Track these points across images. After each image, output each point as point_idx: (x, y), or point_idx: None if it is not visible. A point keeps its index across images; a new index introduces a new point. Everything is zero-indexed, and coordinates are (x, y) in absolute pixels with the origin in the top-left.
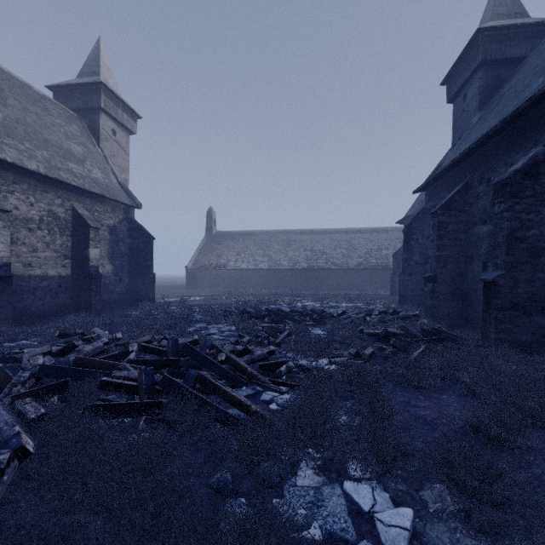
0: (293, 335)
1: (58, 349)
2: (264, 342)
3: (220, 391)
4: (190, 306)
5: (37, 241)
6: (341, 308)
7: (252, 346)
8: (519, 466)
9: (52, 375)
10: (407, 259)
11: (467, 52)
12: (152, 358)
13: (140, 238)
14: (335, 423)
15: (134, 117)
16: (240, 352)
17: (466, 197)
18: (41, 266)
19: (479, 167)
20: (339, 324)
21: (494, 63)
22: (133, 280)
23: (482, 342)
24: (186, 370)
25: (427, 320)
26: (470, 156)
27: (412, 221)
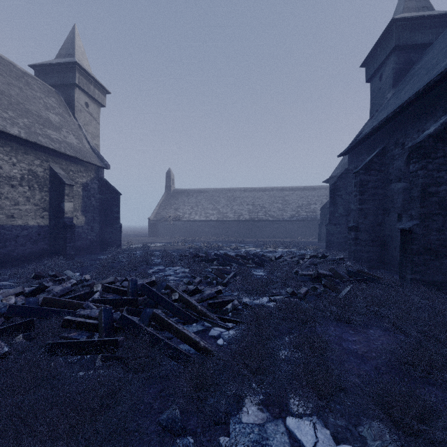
0: (238, 276)
1: (30, 290)
2: (213, 282)
3: (173, 328)
4: (151, 252)
5: (19, 196)
6: (277, 253)
7: (202, 286)
8: (446, 399)
9: (20, 314)
10: (333, 211)
11: (383, 39)
12: (113, 297)
13: (108, 194)
14: (277, 359)
15: (104, 93)
16: (192, 292)
17: (383, 159)
18: (22, 218)
19: (395, 133)
20: (277, 267)
21: (405, 48)
22: (103, 229)
23: (399, 282)
24: (143, 308)
25: (351, 263)
26: (387, 124)
27: (337, 180)
